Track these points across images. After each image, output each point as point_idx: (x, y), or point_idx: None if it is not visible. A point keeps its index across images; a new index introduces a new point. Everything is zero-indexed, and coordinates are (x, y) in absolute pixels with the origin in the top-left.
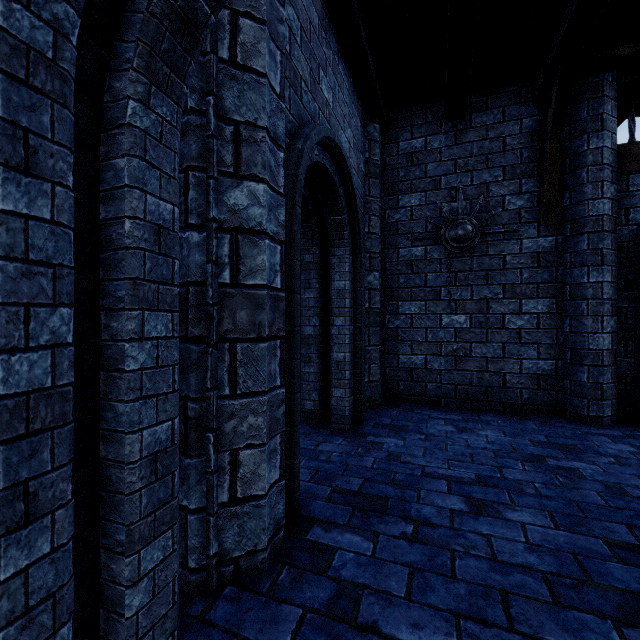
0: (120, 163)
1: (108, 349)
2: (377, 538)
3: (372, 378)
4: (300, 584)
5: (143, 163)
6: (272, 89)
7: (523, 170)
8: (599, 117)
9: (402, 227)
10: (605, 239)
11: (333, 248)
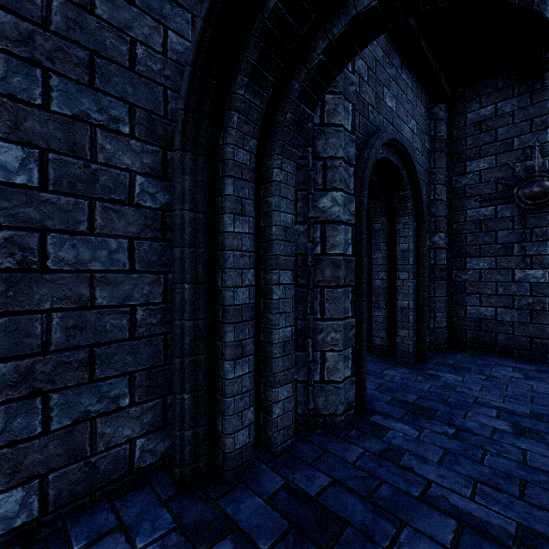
0: (270, 200)
1: (264, 289)
2: (422, 430)
3: (437, 325)
4: (363, 439)
5: (280, 198)
6: (346, 130)
7: None
8: None
9: (470, 190)
10: None
11: (398, 217)
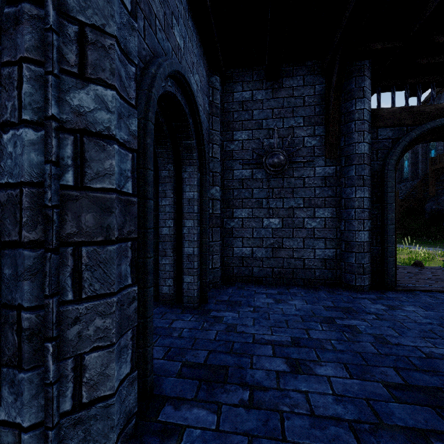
0: None
1: None
2: (220, 409)
3: (214, 265)
4: None
5: None
6: (122, 3)
7: (316, 120)
8: (362, 89)
9: (236, 154)
10: (365, 169)
11: (184, 166)
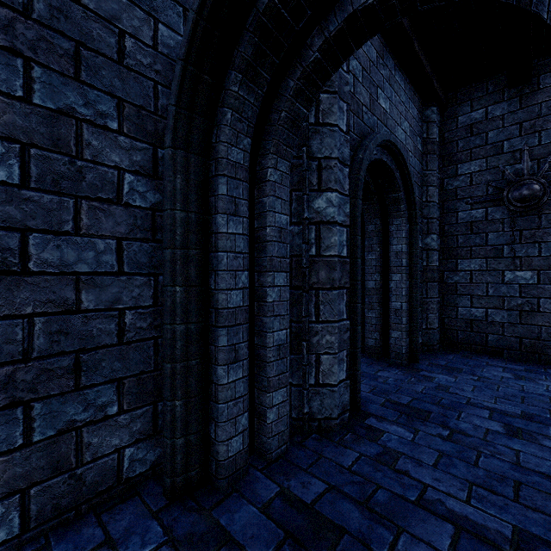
0: (264, 200)
1: (259, 291)
2: (417, 432)
3: (429, 326)
4: (358, 443)
5: (274, 198)
6: (341, 131)
7: None
8: None
9: (461, 193)
10: None
11: (391, 219)
